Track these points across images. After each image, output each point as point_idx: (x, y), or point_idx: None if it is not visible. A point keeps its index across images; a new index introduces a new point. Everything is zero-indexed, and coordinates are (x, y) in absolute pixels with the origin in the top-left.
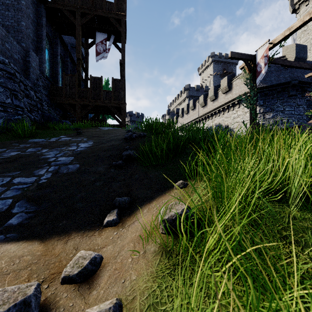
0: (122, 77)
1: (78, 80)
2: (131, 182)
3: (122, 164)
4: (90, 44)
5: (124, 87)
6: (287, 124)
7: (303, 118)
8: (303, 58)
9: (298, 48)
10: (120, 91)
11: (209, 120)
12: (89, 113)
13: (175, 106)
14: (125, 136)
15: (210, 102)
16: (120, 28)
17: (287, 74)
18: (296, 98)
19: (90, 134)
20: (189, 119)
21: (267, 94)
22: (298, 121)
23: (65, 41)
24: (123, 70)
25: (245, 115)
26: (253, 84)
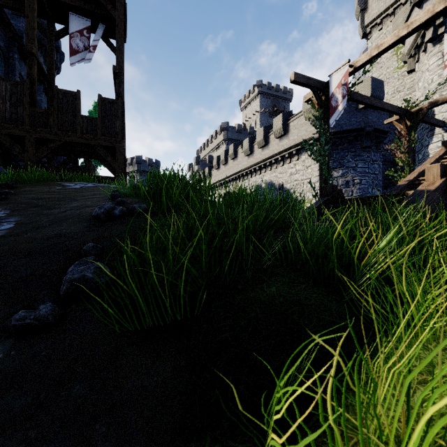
0: (118, 97)
1: (30, 92)
2: (40, 441)
3: (49, 318)
4: (59, 32)
5: (121, 115)
6: (360, 186)
7: (378, 178)
8: (380, 98)
9: (374, 83)
10: (113, 120)
11: (257, 175)
12: (57, 154)
13: (208, 152)
14: (94, 211)
15: (258, 150)
16: (114, 11)
17: (360, 118)
18: (370, 151)
19: (26, 200)
20: (228, 173)
21: (336, 143)
22: (373, 182)
23: (16, 27)
24: (119, 85)
25: (307, 171)
26: (324, 126)
